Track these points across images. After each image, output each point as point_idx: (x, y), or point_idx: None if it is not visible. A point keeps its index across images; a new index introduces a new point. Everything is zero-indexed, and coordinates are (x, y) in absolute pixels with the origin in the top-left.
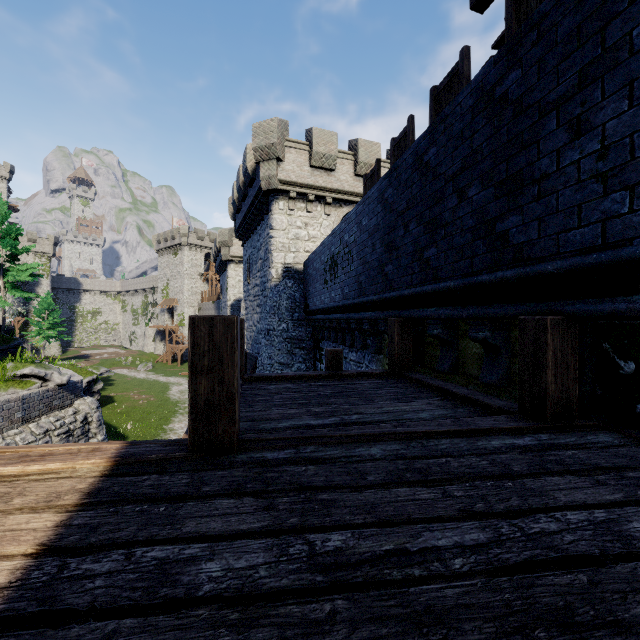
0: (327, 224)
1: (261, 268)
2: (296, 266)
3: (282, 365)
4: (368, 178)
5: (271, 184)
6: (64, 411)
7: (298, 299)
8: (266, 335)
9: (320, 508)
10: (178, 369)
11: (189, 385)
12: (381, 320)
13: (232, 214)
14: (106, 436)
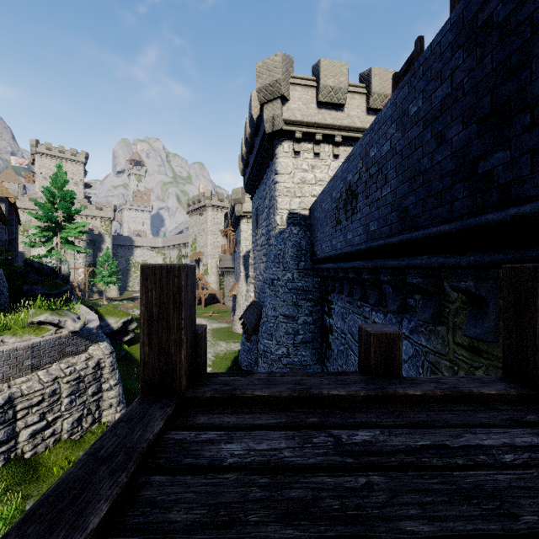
0: (335, 166)
1: (266, 217)
2: (302, 212)
3: (287, 317)
4: (400, 75)
5: (275, 125)
6: (77, 357)
7: (304, 247)
8: (270, 285)
9: None
10: (202, 311)
11: None
12: (458, 269)
13: (242, 170)
14: (119, 380)
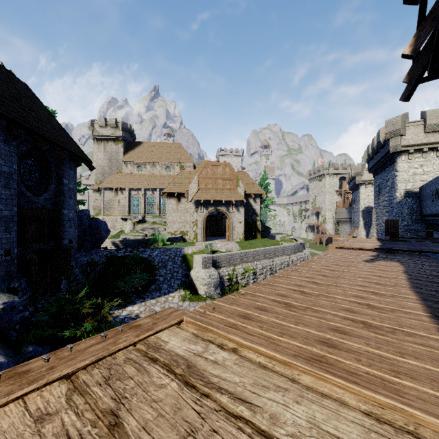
0: (438, 162)
1: (388, 191)
2: (413, 190)
3: None
4: None
5: (396, 149)
6: (301, 253)
7: (415, 208)
8: None
9: (414, 243)
10: (324, 248)
11: (389, 230)
12: None
13: (366, 160)
14: None
